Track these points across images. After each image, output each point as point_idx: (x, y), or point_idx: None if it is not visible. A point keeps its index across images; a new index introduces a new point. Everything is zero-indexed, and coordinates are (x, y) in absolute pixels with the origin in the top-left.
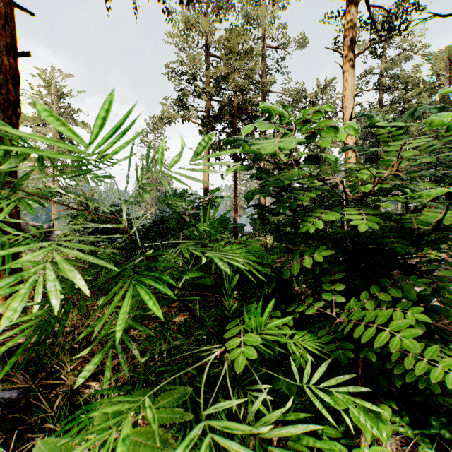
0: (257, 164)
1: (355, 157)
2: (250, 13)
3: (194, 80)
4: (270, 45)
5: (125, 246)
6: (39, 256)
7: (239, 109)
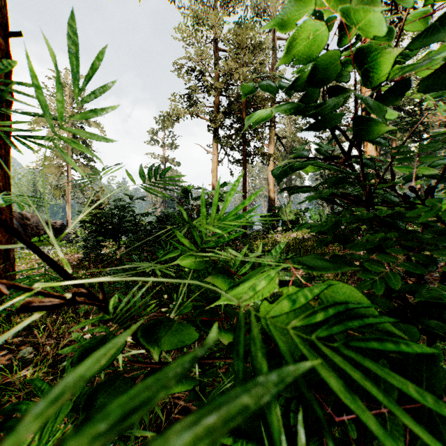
0: (267, 159)
1: (375, 148)
2: (259, 5)
3: (203, 75)
4: (280, 38)
5: (128, 243)
6: (49, 253)
7: (248, 103)
